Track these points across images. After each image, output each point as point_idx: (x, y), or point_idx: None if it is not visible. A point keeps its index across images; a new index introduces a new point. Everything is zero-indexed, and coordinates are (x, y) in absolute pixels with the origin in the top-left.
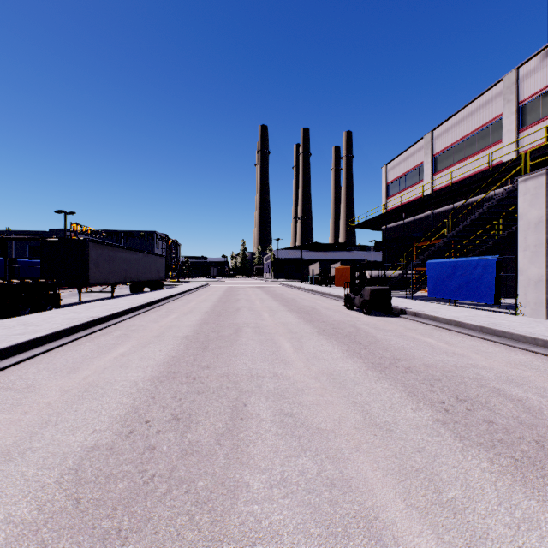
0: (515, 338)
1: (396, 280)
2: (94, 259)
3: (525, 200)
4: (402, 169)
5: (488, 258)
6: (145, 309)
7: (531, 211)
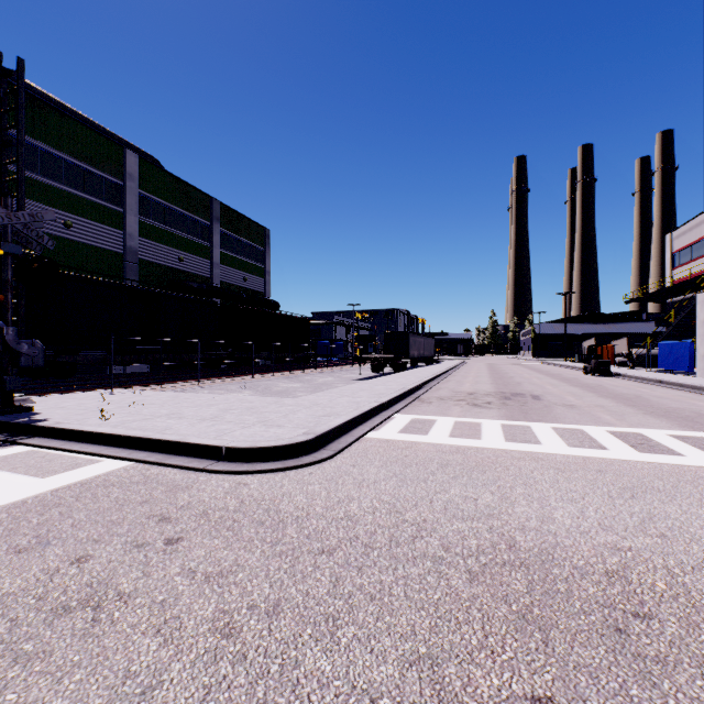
0: (650, 381)
1: (643, 357)
2: (410, 343)
3: (698, 308)
4: (687, 240)
5: (686, 341)
6: (452, 371)
7: (700, 315)
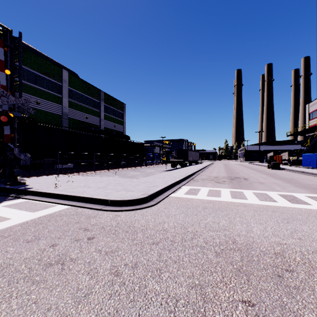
0: (298, 171)
1: (295, 161)
2: (188, 154)
3: None
4: (316, 107)
5: (315, 153)
6: (207, 167)
7: None
